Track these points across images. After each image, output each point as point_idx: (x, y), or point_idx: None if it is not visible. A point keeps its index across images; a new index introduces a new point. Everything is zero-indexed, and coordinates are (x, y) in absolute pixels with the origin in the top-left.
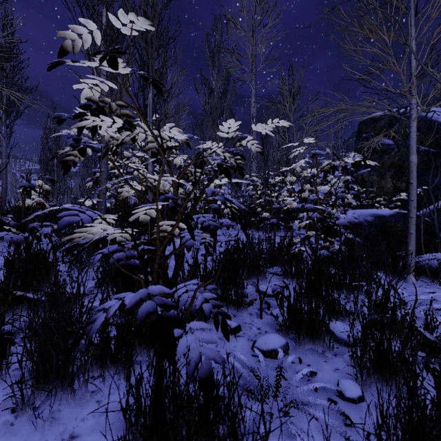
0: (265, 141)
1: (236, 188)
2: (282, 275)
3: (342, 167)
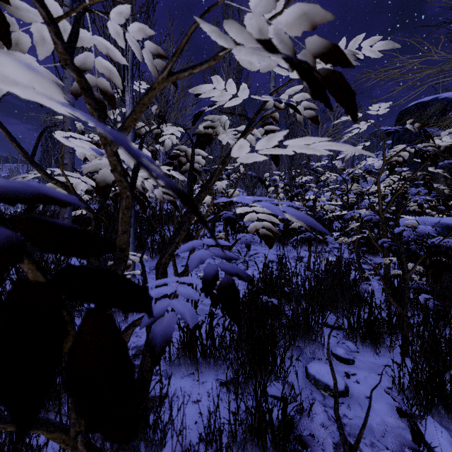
0: (291, 129)
1: (253, 190)
2: (339, 329)
3: (434, 151)
